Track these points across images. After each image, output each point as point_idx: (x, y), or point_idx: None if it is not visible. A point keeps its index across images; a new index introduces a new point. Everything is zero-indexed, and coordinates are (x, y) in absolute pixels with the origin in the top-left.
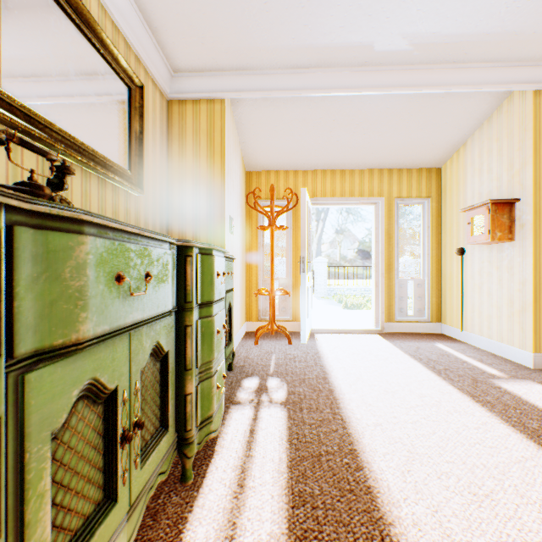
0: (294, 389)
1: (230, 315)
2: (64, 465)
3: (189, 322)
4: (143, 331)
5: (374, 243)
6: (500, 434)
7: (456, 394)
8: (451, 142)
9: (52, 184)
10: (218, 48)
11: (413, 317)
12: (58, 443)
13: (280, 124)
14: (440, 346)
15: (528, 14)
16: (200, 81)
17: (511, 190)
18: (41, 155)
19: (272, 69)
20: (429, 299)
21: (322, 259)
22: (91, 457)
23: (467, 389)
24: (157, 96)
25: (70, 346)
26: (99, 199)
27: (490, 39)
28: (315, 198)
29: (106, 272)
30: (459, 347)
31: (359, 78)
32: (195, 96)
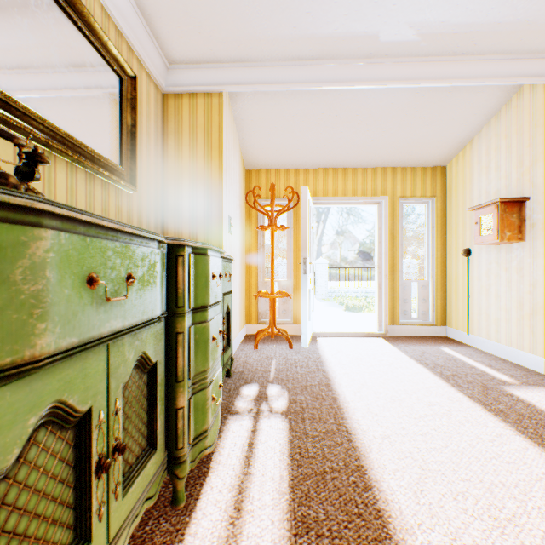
0: (295, 397)
1: (228, 319)
2: (19, 509)
3: (180, 328)
4: (125, 341)
5: (378, 244)
6: (517, 447)
7: (466, 402)
8: (457, 140)
9: (22, 173)
10: (215, 38)
11: (417, 319)
12: (9, 483)
13: (281, 120)
14: (446, 350)
15: (543, 2)
16: (197, 74)
17: (520, 188)
18: (5, 138)
19: (272, 60)
20: (434, 301)
21: (323, 260)
22: (56, 494)
23: (478, 397)
24: (151, 88)
25: (23, 365)
26: (87, 195)
27: (501, 29)
28: (317, 197)
29: (73, 273)
30: (466, 351)
31: (363, 70)
32: (191, 90)
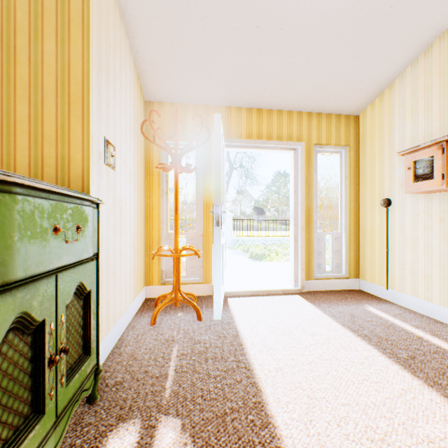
0: None
1: (87, 306)
2: None
3: None
4: None
5: (293, 193)
6: None
7: None
8: (379, 82)
9: None
10: None
11: (331, 272)
12: None
13: (186, 25)
14: (374, 311)
15: None
16: None
17: None
18: None
19: None
20: (347, 253)
21: (228, 213)
22: None
23: None
24: None
25: None
26: None
27: None
28: (229, 139)
29: None
30: (393, 311)
31: None
32: None
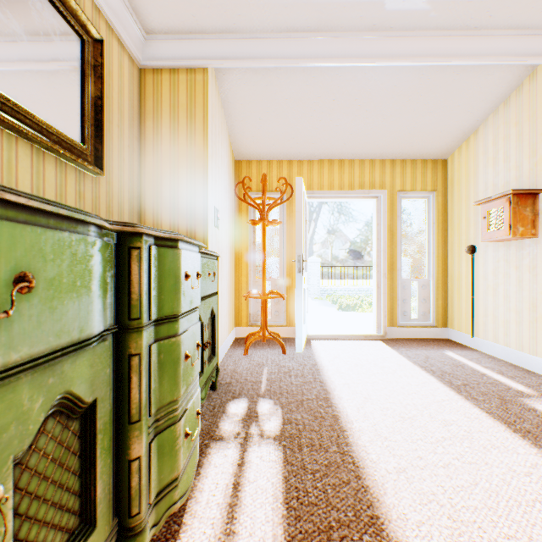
0: (290, 415)
1: (213, 324)
2: None
3: (135, 349)
4: (22, 383)
5: (376, 240)
6: None
7: (486, 420)
8: (461, 129)
9: None
10: (197, 1)
11: (417, 321)
12: None
13: (273, 104)
14: (451, 355)
15: None
16: (178, 46)
17: (533, 179)
18: None
19: (263, 31)
20: (435, 301)
21: (315, 259)
22: None
23: (498, 413)
24: (124, 60)
25: None
26: (33, 175)
27: None
28: (311, 191)
29: None
30: (472, 356)
31: (365, 45)
32: (172, 64)
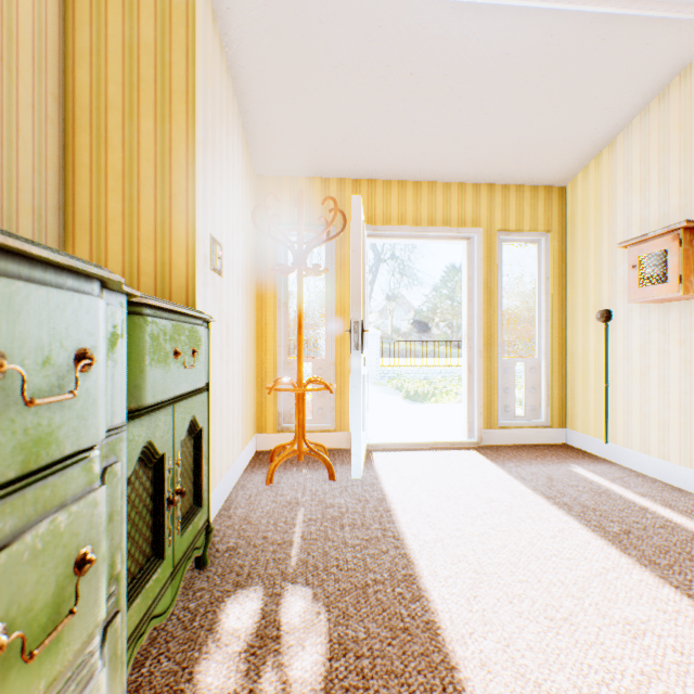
0: (344, 630)
1: (199, 447)
2: None
3: None
4: None
5: (467, 302)
6: None
7: None
8: (593, 139)
9: None
10: None
11: (524, 419)
12: None
13: (314, 76)
14: (583, 473)
15: None
16: None
17: None
18: None
19: None
20: (549, 391)
21: (373, 331)
22: None
23: None
24: None
25: None
26: None
27: None
28: (373, 226)
29: None
30: (612, 474)
31: None
32: None
